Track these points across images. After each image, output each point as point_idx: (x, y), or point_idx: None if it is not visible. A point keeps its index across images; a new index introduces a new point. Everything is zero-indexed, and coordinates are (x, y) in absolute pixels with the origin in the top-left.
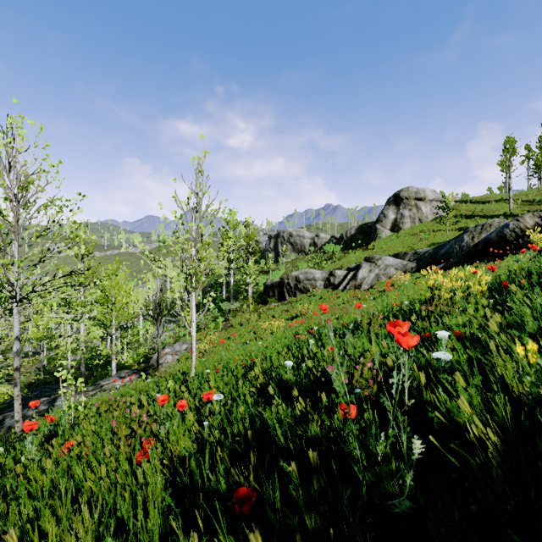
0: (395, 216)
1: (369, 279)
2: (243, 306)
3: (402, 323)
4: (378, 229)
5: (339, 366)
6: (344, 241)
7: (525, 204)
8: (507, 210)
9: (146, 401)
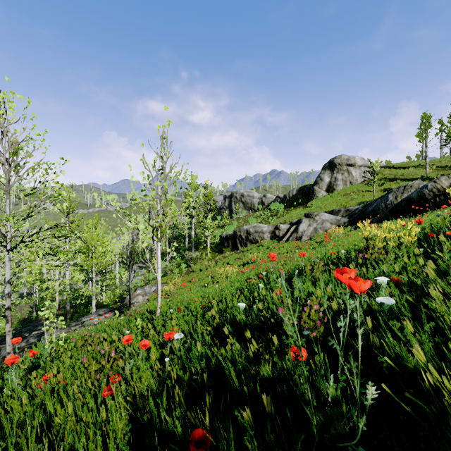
0: (329, 179)
1: (308, 232)
2: (202, 254)
3: (349, 270)
4: (316, 190)
5: (291, 311)
6: (287, 200)
7: (439, 169)
8: (424, 174)
9: (116, 338)
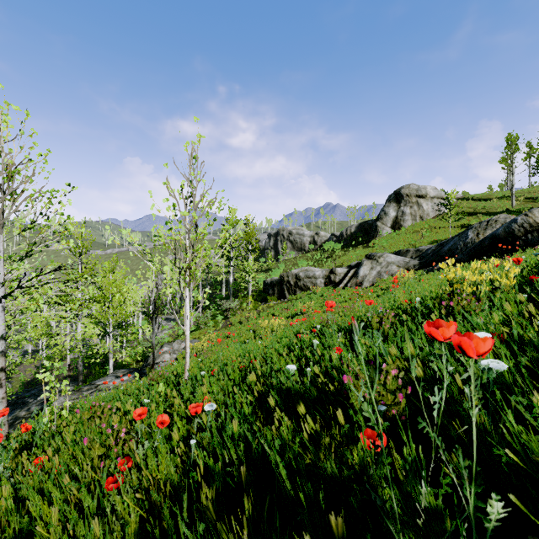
0: (395, 213)
1: (371, 277)
2: (243, 304)
3: (444, 321)
4: (379, 227)
5: (367, 382)
6: (344, 239)
7: (528, 201)
8: (510, 207)
9: (132, 408)
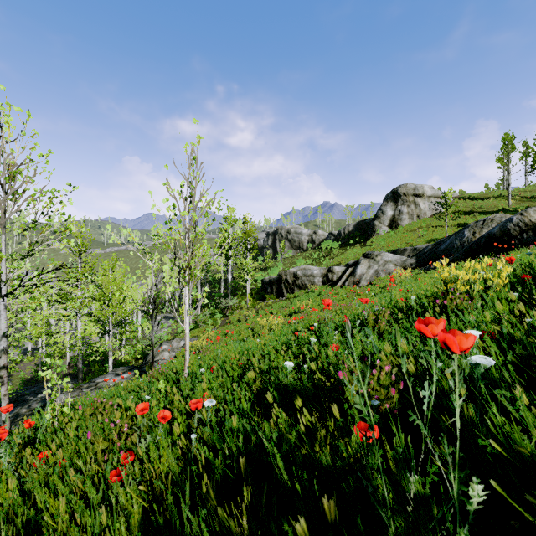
0: (393, 212)
1: (368, 276)
2: (241, 302)
3: (434, 319)
4: (377, 226)
5: (359, 376)
6: (342, 238)
7: (524, 200)
8: (506, 206)
9: (133, 404)
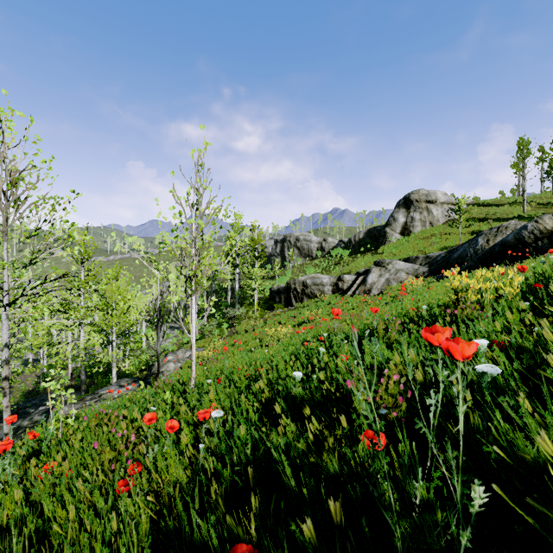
0: (405, 219)
1: (379, 284)
2: (248, 312)
3: (441, 328)
4: (388, 233)
5: (366, 384)
6: (352, 246)
7: (540, 207)
8: (521, 213)
9: (139, 415)
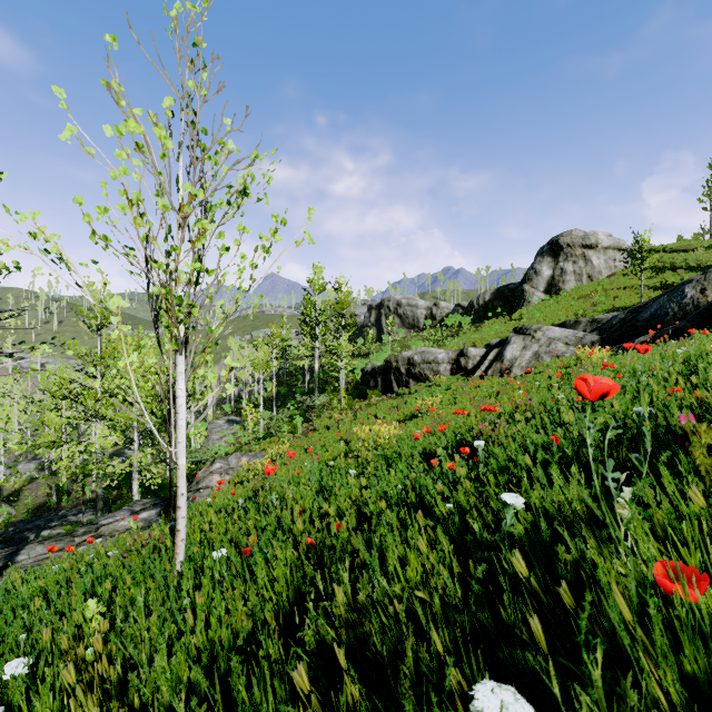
0: (551, 272)
1: (523, 360)
2: (332, 401)
3: None
4: (527, 292)
5: None
6: (474, 311)
7: None
8: None
9: None
